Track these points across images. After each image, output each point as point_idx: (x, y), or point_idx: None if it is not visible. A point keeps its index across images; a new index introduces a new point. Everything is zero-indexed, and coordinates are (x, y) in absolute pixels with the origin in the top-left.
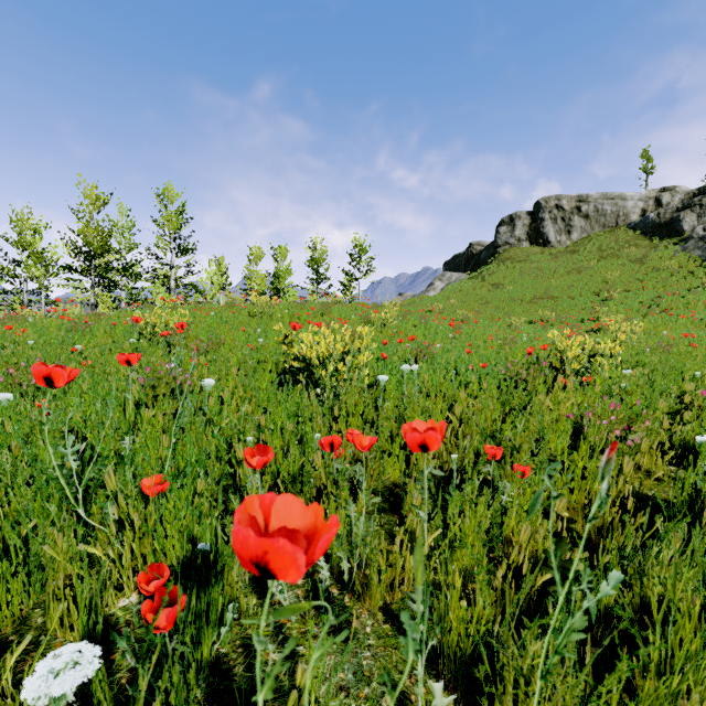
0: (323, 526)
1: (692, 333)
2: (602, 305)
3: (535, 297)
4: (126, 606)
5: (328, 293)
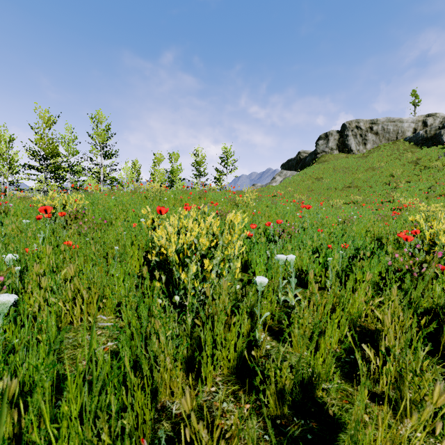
0: None
1: None
2: (394, 191)
3: (345, 186)
4: None
5: (206, 184)
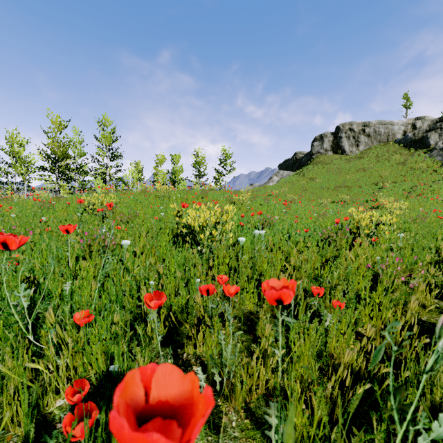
0: (199, 394)
1: (437, 209)
2: (379, 191)
3: (336, 186)
4: (61, 405)
5: (205, 184)
